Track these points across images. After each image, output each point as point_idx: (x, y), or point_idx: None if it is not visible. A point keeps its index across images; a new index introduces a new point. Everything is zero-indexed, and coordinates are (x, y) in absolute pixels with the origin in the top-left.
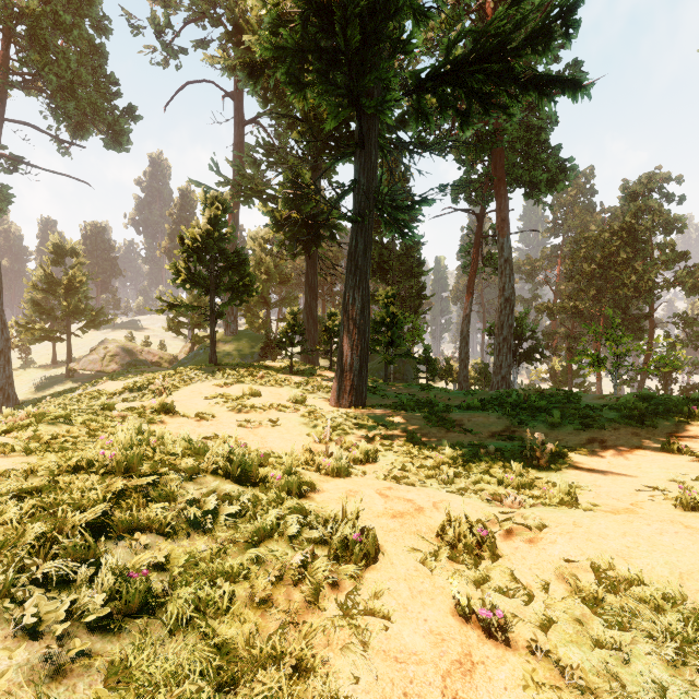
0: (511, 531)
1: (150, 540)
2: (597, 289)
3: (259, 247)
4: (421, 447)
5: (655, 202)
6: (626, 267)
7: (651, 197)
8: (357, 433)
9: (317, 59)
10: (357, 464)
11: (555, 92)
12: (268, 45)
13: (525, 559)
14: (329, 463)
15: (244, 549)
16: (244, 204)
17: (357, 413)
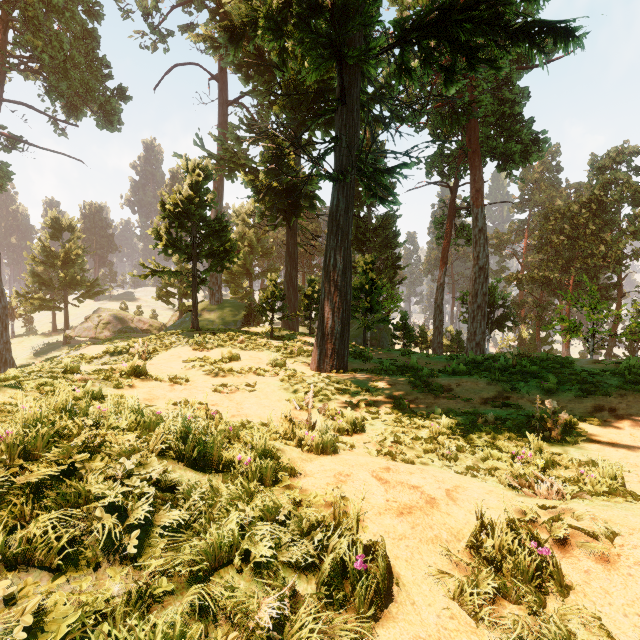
0: (566, 539)
1: (22, 583)
2: (566, 260)
3: (242, 222)
4: (410, 414)
5: (624, 175)
6: (595, 237)
7: (619, 170)
8: (340, 398)
9: (297, 4)
10: (343, 435)
11: (528, 66)
12: None
13: (610, 595)
14: (312, 437)
15: (184, 588)
16: (227, 179)
17: (339, 377)
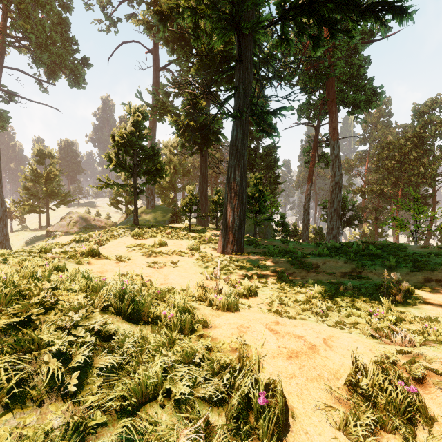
0: (423, 378)
1: None
2: (396, 178)
3: (169, 152)
4: (290, 284)
5: (437, 117)
6: (416, 162)
7: (434, 114)
8: (239, 272)
9: None
10: (242, 298)
11: (370, 40)
12: None
13: None
14: (220, 298)
15: (116, 420)
16: (159, 121)
17: (238, 258)
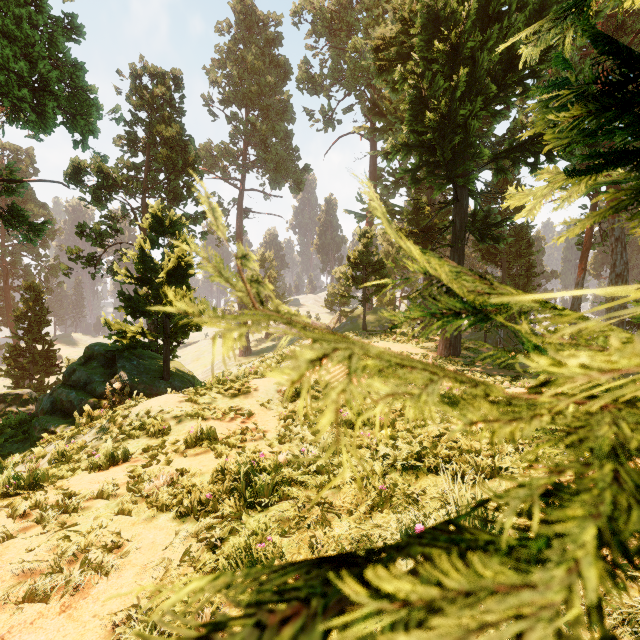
0: None
1: None
2: None
3: (387, 242)
4: (484, 375)
5: None
6: None
7: None
8: (450, 367)
9: (428, 167)
10: None
11: None
12: (402, 172)
13: None
14: None
15: None
16: None
17: (452, 359)
